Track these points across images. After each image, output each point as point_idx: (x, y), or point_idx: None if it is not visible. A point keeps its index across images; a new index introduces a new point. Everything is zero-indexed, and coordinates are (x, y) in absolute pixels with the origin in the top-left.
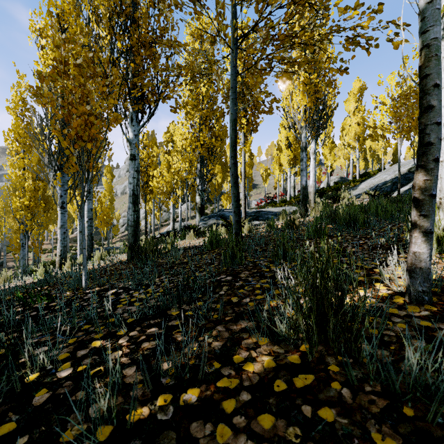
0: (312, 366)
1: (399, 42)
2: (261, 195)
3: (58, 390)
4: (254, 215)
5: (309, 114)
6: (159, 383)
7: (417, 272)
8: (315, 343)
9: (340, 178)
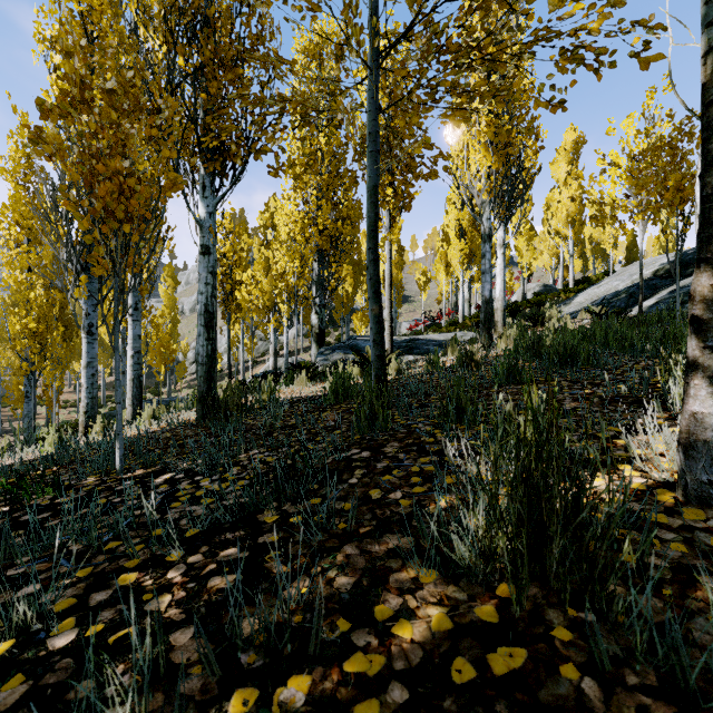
0: (521, 629)
1: (650, 56)
2: (416, 314)
3: (45, 678)
4: (405, 346)
5: (496, 181)
6: (236, 663)
7: (700, 448)
8: (524, 584)
9: (544, 287)
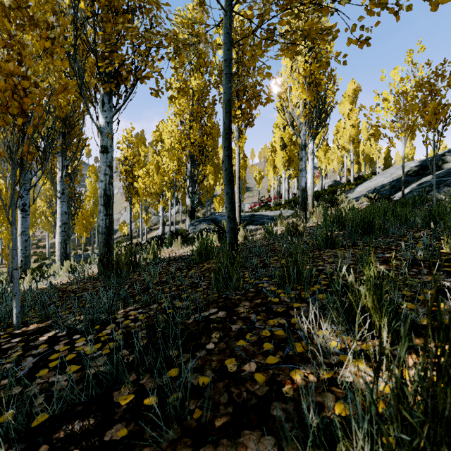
0: None
1: (439, 0)
2: (254, 199)
3: None
4: (248, 219)
5: (309, 109)
6: None
7: None
8: None
9: (334, 181)
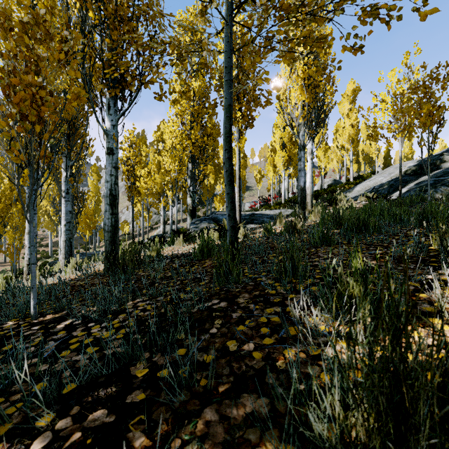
0: None
1: (427, 12)
2: (254, 198)
3: None
4: (248, 218)
5: (308, 110)
6: None
7: None
8: None
9: (334, 181)
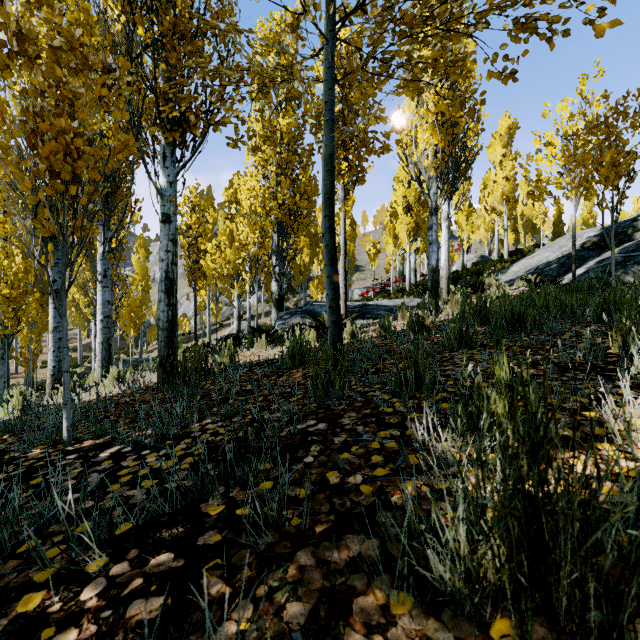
0: None
1: (604, 25)
2: (367, 282)
3: None
4: (358, 311)
5: (442, 158)
6: None
7: None
8: (531, 629)
9: (481, 257)
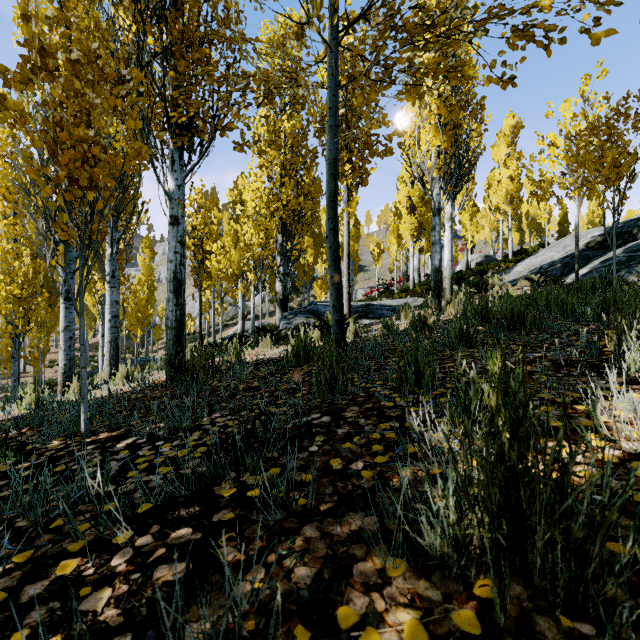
0: None
1: (600, 33)
2: (370, 282)
3: None
4: (361, 310)
5: (445, 159)
6: None
7: None
8: (508, 584)
9: (485, 257)
